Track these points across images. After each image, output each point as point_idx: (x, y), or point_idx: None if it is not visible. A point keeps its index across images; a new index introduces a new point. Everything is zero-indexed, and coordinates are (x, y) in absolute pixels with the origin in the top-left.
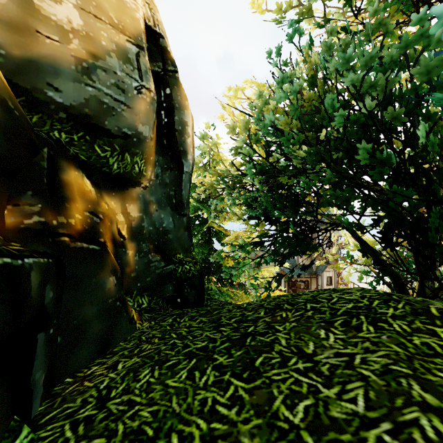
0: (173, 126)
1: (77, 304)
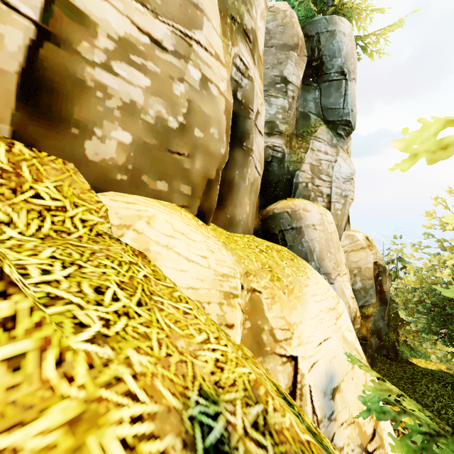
0: (383, 290)
1: None
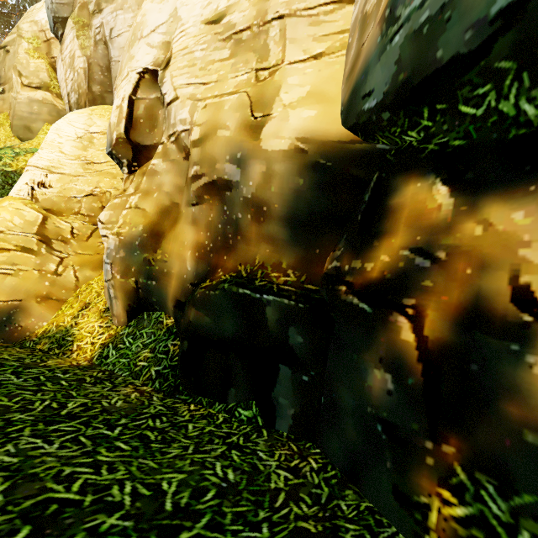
0: None
1: (337, 376)
